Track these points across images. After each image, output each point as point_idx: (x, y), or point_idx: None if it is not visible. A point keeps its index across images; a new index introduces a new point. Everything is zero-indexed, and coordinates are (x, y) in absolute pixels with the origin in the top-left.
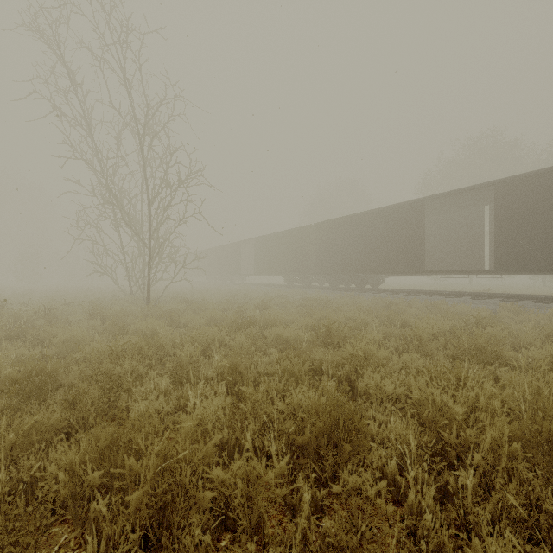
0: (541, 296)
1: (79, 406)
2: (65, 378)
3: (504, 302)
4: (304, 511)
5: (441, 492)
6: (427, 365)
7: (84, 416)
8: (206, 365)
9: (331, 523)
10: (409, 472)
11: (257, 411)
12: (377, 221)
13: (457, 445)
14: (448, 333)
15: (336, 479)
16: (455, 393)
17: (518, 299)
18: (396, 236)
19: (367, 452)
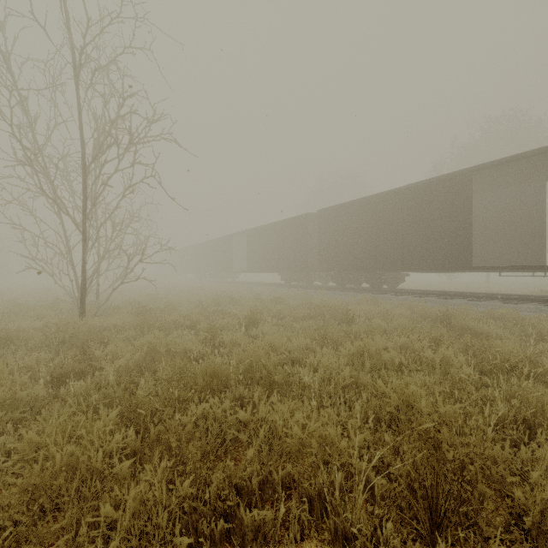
0: None
1: None
2: None
3: None
4: None
5: None
6: None
7: None
8: None
9: None
10: None
11: None
12: (401, 203)
13: None
14: None
15: None
16: None
17: None
18: (428, 221)
19: None
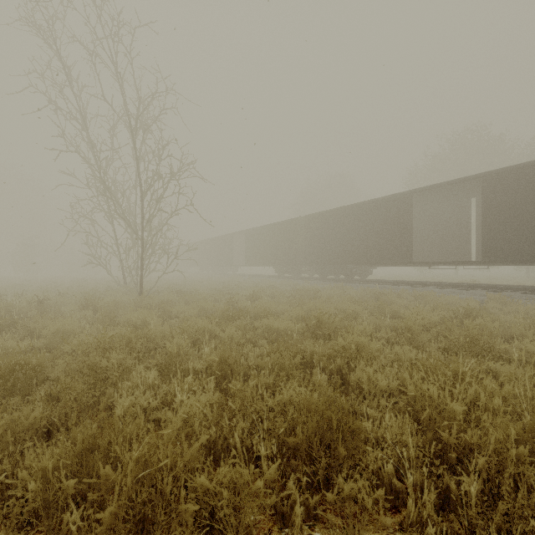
0: (528, 287)
1: (61, 402)
2: (50, 371)
3: (491, 293)
4: (296, 529)
5: (441, 496)
6: (419, 358)
7: (67, 413)
8: (195, 357)
9: (324, 532)
10: (408, 477)
11: (247, 408)
12: (365, 213)
13: (457, 446)
14: (439, 325)
15: (329, 483)
16: (454, 390)
17: (504, 290)
18: (384, 228)
19: (362, 453)
